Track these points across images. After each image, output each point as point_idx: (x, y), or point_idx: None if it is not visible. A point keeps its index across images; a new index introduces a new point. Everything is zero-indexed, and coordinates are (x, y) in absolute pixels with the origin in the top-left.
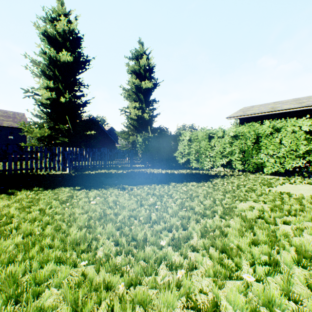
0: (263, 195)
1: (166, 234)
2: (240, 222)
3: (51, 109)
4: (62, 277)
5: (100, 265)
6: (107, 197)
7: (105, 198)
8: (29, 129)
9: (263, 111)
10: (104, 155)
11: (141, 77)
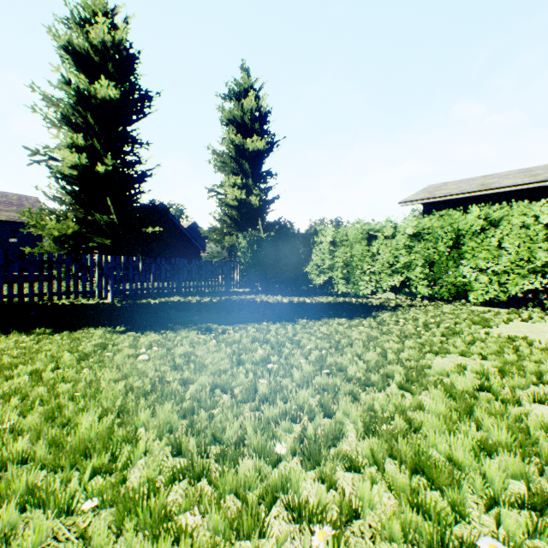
0: (476, 342)
1: (288, 428)
2: (444, 398)
3: (80, 186)
4: (27, 546)
5: (127, 510)
6: (174, 346)
7: (169, 348)
8: (39, 223)
9: (466, 190)
10: (178, 270)
11: (246, 130)
